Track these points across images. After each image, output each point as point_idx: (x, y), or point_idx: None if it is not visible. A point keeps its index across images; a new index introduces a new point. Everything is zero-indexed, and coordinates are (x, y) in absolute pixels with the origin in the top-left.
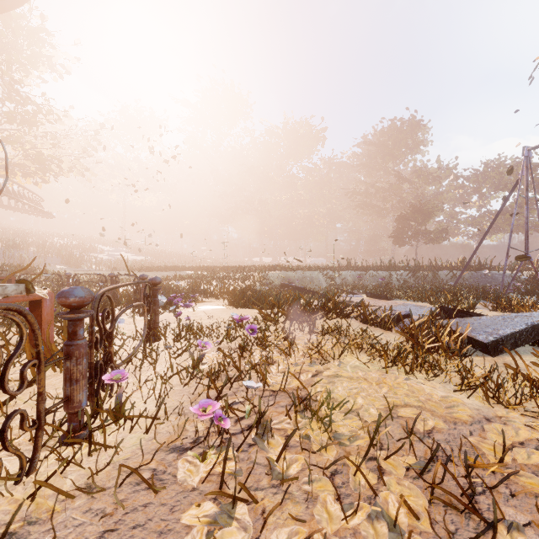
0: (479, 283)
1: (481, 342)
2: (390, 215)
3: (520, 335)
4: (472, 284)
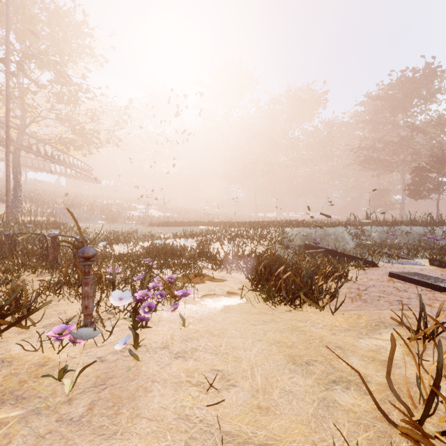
0: None
1: None
2: (399, 168)
3: None
4: None
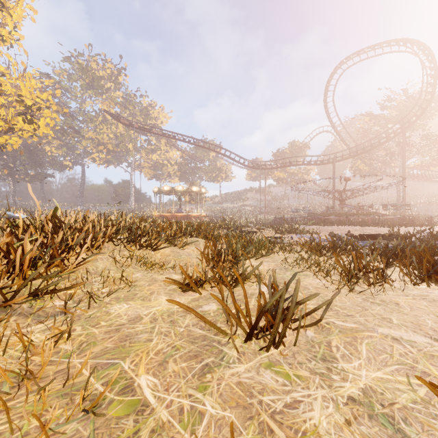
0: None
1: None
2: None
3: None
4: None
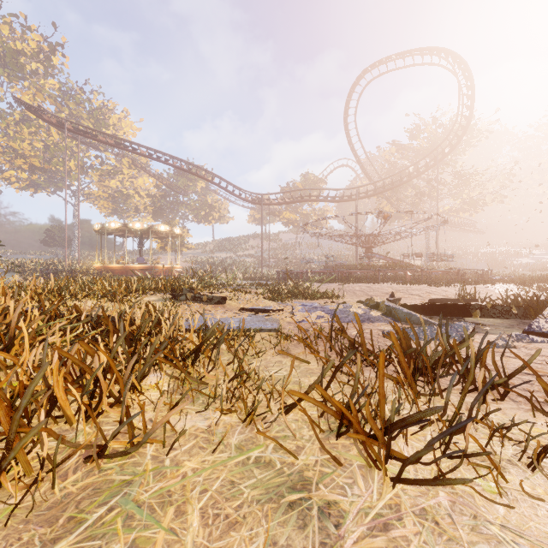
0: None
1: None
2: None
3: None
4: None
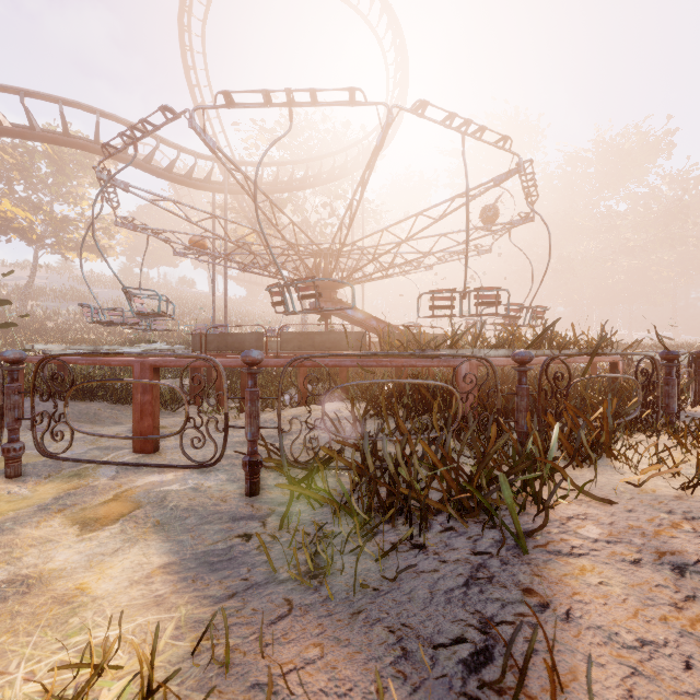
0: None
1: None
2: None
3: None
4: None
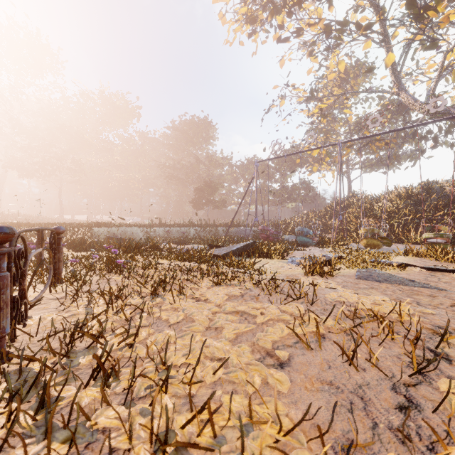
0: (239, 234)
1: (219, 255)
2: (191, 186)
3: (233, 252)
4: (234, 235)
